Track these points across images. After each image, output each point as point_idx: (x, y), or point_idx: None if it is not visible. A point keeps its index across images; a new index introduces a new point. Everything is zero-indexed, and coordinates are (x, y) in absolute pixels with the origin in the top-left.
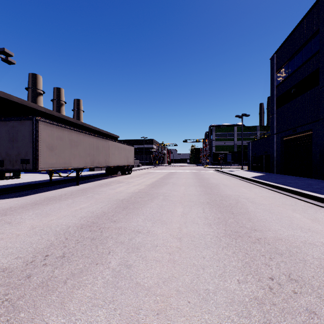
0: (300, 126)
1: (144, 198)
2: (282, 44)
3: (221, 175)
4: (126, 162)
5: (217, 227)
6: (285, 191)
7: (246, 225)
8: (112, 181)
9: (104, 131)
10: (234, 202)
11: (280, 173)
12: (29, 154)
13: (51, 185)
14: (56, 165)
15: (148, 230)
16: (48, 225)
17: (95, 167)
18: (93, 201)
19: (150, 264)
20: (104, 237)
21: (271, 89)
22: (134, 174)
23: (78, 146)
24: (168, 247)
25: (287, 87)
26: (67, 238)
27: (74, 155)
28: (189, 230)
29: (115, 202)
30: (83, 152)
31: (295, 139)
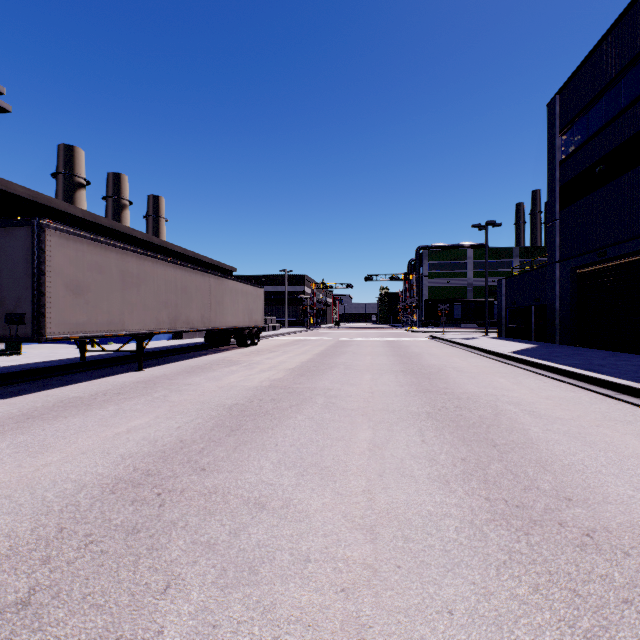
0: (616, 245)
1: (280, 403)
2: (574, 73)
3: (446, 348)
4: (248, 320)
5: (465, 488)
6: (598, 384)
7: (539, 481)
8: (215, 361)
9: (205, 258)
10: (489, 414)
11: (569, 343)
12: (23, 303)
13: (82, 370)
14: (89, 328)
15: (286, 498)
16: (31, 480)
17: (180, 331)
18: (163, 411)
19: (285, 639)
20: (165, 523)
21: (550, 168)
22: (264, 345)
23: (141, 285)
24: (339, 564)
25: (585, 163)
26: (62, 528)
27: (131, 306)
28: (393, 498)
29: (214, 412)
30: (153, 299)
31: (604, 272)
